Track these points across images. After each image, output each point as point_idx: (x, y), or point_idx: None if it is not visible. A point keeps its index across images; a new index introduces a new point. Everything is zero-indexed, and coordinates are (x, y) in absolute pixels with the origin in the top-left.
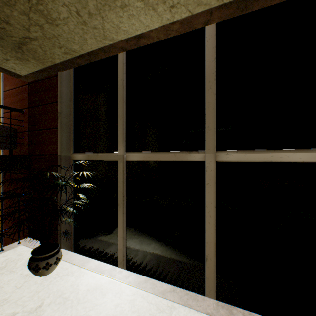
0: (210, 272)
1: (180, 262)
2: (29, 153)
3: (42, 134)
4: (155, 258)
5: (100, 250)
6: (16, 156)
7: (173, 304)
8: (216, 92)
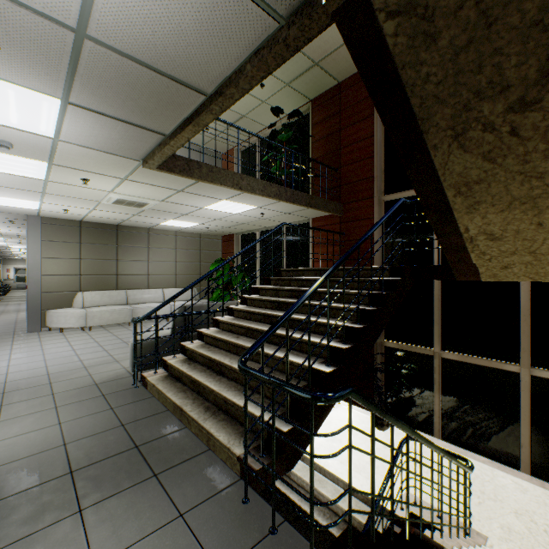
0: (524, 456)
1: (495, 445)
2: None
3: None
4: (470, 438)
5: (413, 422)
6: None
7: (492, 468)
8: (530, 322)
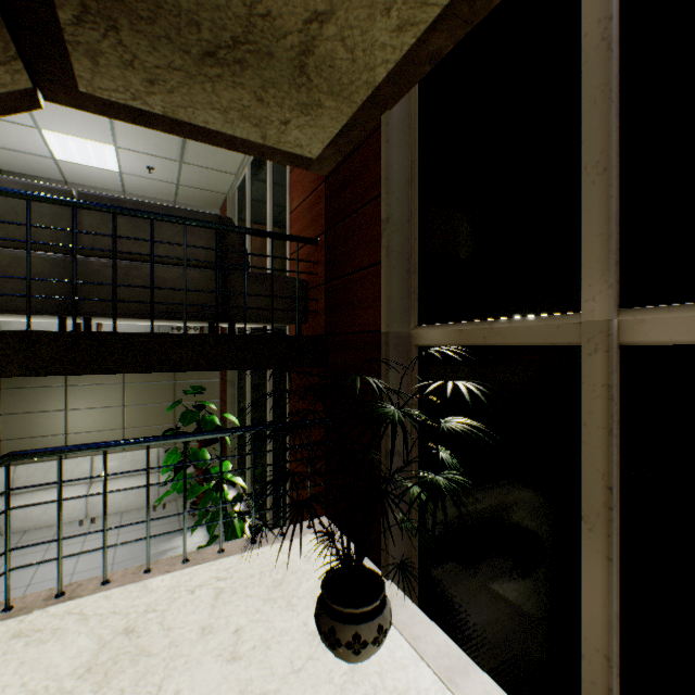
0: None
1: None
2: (327, 332)
3: (348, 284)
4: None
5: (499, 641)
6: (304, 338)
7: None
8: None
